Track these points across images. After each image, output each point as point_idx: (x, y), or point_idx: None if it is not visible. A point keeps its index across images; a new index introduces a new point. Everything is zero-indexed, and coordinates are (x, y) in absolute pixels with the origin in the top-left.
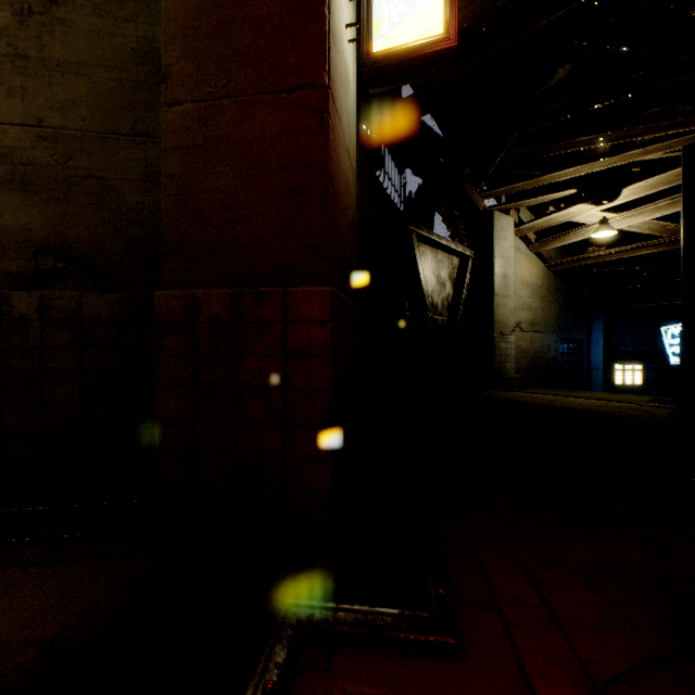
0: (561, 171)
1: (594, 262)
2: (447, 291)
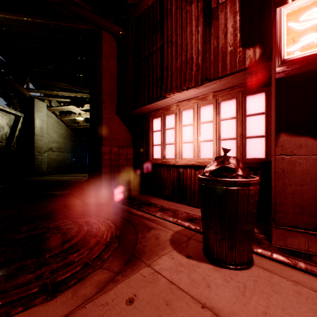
0: (61, 92)
1: (83, 127)
2: (6, 131)
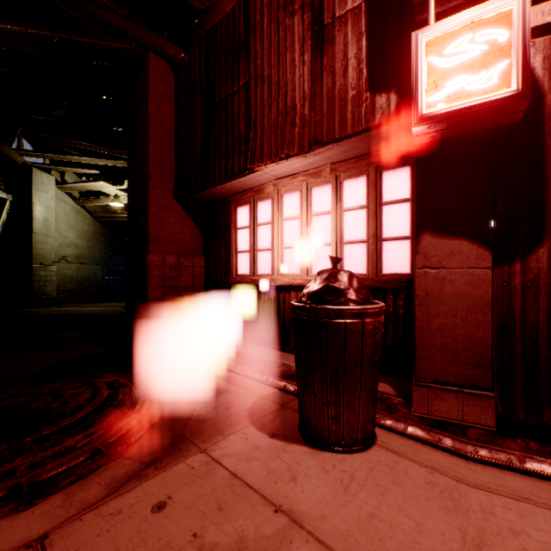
0: (81, 157)
1: (124, 220)
2: None
